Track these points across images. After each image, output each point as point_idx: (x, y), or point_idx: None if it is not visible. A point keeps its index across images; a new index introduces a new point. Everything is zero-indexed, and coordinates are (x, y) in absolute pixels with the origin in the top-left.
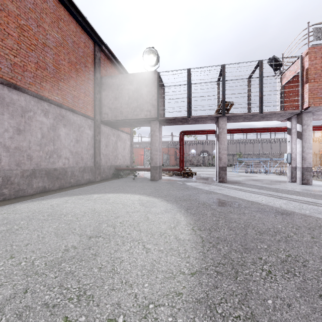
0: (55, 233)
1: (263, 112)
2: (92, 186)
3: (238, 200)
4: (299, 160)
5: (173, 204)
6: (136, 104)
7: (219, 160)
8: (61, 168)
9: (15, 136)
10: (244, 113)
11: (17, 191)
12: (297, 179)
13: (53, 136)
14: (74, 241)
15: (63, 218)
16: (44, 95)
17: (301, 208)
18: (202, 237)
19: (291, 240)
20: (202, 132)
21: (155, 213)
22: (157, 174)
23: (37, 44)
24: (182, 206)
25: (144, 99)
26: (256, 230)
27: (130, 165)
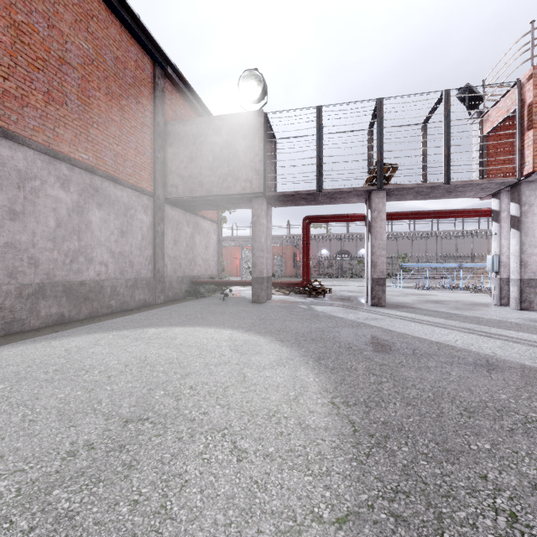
0: (58, 412)
1: (451, 182)
2: (148, 313)
3: (412, 340)
4: (514, 267)
5: (293, 347)
6: (226, 169)
7: (372, 266)
8: (93, 281)
9: (5, 222)
10: (417, 185)
11: (9, 323)
12: (510, 301)
13: (78, 223)
14: (92, 431)
15: (83, 376)
16: (61, 150)
17: (533, 357)
18: (353, 422)
19: (535, 429)
20: (341, 217)
21: (259, 366)
22: (263, 292)
23: (48, 59)
24: (309, 351)
25: (241, 161)
26: (459, 406)
27: (216, 275)
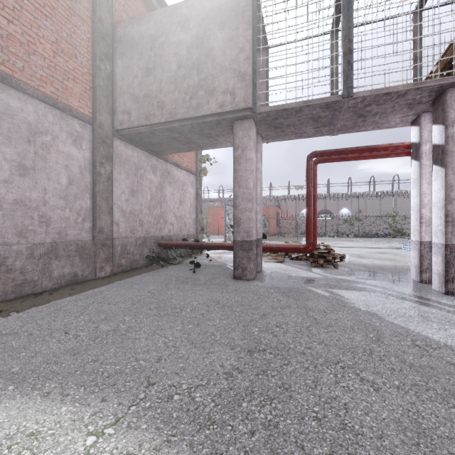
0: None
1: None
2: (49, 305)
3: None
4: None
5: None
6: (195, 78)
7: (447, 223)
8: None
9: None
10: None
11: None
12: None
13: None
14: None
15: None
16: None
17: None
18: None
19: None
20: (368, 151)
21: None
22: (251, 263)
23: None
24: None
25: (217, 63)
26: None
27: (194, 235)
